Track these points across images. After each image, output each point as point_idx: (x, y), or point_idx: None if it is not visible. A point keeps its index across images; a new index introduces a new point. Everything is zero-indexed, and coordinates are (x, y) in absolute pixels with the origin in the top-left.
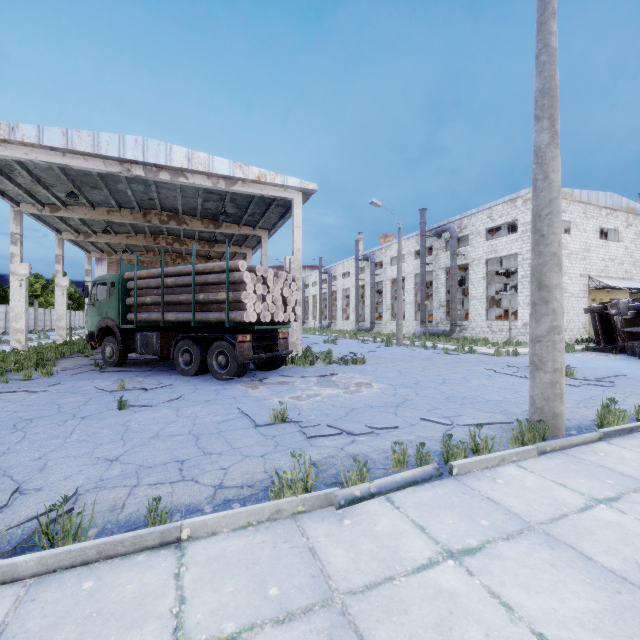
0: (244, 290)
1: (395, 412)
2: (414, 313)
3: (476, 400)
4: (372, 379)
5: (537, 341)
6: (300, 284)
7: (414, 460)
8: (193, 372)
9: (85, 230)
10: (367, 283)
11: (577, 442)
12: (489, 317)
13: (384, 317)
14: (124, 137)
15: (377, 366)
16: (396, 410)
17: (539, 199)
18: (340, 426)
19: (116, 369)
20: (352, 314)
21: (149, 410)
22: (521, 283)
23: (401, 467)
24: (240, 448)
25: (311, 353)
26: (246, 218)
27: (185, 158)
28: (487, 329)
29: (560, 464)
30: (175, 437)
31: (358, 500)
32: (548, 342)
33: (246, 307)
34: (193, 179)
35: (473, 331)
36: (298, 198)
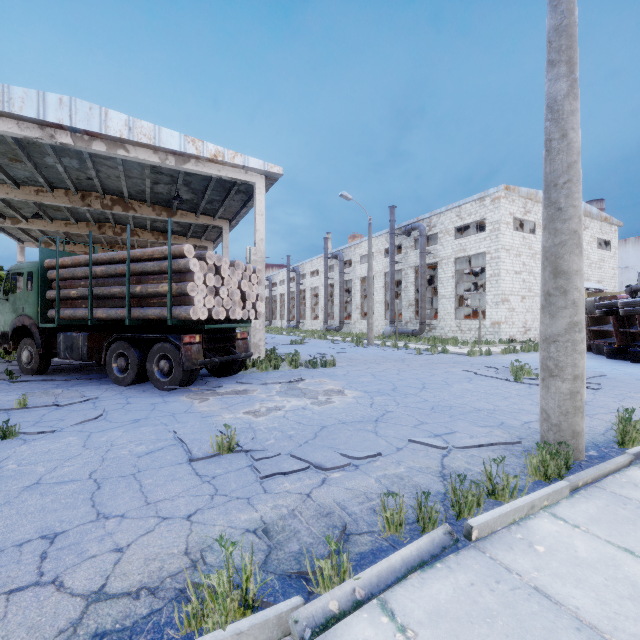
0: (191, 281)
1: (375, 430)
2: (383, 312)
3: (466, 410)
4: (344, 385)
5: (552, 341)
6: (263, 278)
7: (411, 513)
8: (129, 381)
9: (12, 214)
10: (336, 282)
11: (609, 470)
12: (457, 316)
13: (353, 316)
14: (45, 95)
15: (349, 369)
16: (376, 427)
17: (555, 164)
18: (306, 456)
19: (33, 378)
20: (321, 313)
21: (47, 438)
22: (489, 282)
23: (396, 531)
24: (158, 503)
25: (275, 355)
26: (204, 206)
27: (125, 126)
28: (456, 328)
29: (604, 508)
30: (63, 486)
31: (335, 622)
32: (567, 342)
33: (193, 301)
34: (135, 153)
35: (442, 330)
36: (261, 182)
